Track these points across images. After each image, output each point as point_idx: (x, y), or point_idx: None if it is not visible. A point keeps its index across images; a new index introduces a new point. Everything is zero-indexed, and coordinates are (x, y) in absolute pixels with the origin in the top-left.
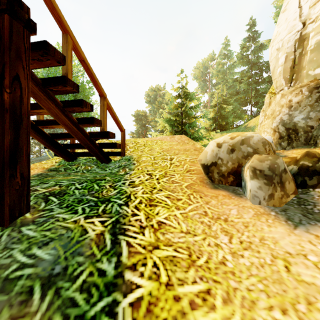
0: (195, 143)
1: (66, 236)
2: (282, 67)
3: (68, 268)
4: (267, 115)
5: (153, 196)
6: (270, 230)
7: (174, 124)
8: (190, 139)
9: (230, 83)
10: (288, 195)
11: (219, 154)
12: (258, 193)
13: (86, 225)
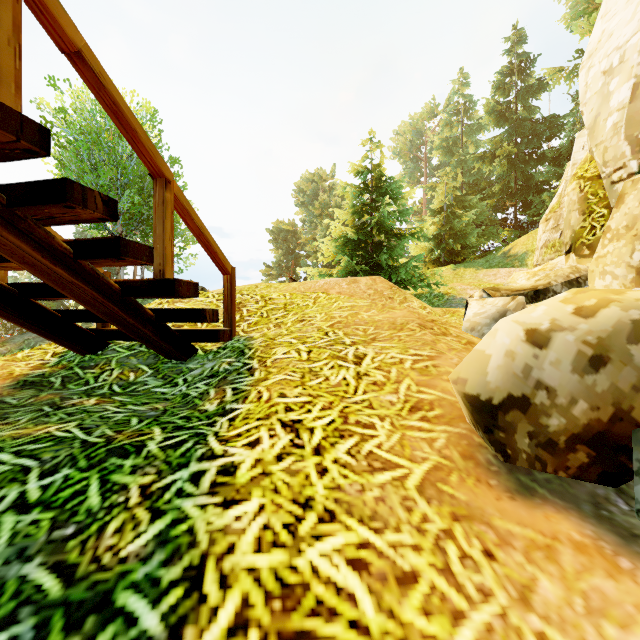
0: (407, 297)
1: None
2: (624, 113)
3: None
4: (611, 229)
5: (299, 561)
6: None
7: (354, 249)
8: (396, 287)
9: (469, 163)
10: None
11: (538, 371)
12: None
13: None
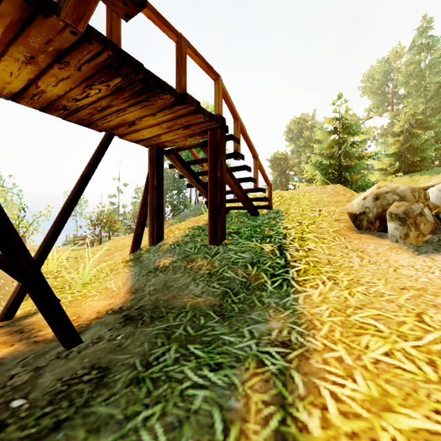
0: (354, 194)
1: (253, 250)
2: None
3: (260, 260)
4: None
5: (303, 235)
6: (396, 256)
7: (327, 169)
8: (348, 189)
9: (432, 90)
10: (424, 234)
11: (365, 204)
12: (395, 233)
13: (262, 246)
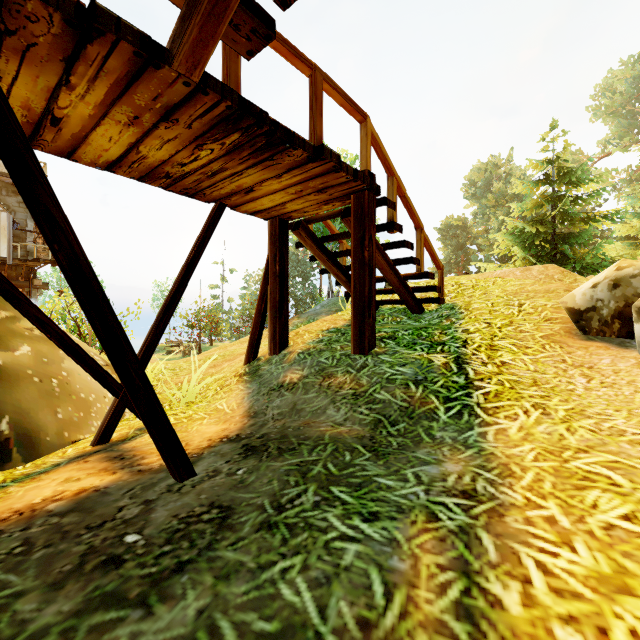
0: (578, 279)
1: (417, 363)
2: None
3: (427, 378)
4: None
5: (494, 342)
6: None
7: (533, 240)
8: (567, 272)
9: None
10: None
11: (595, 294)
12: None
13: (430, 357)
